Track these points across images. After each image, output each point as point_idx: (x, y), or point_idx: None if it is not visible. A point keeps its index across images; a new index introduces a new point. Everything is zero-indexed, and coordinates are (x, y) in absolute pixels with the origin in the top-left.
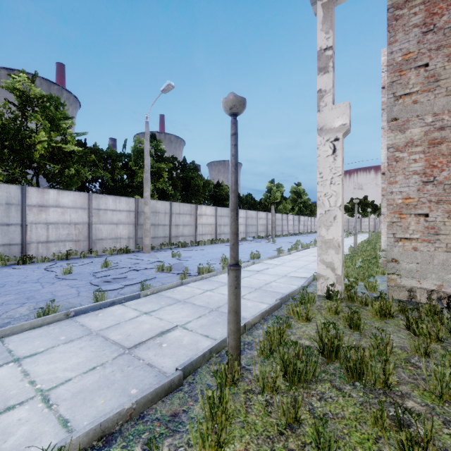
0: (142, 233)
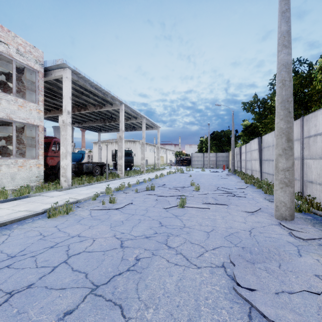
0: None
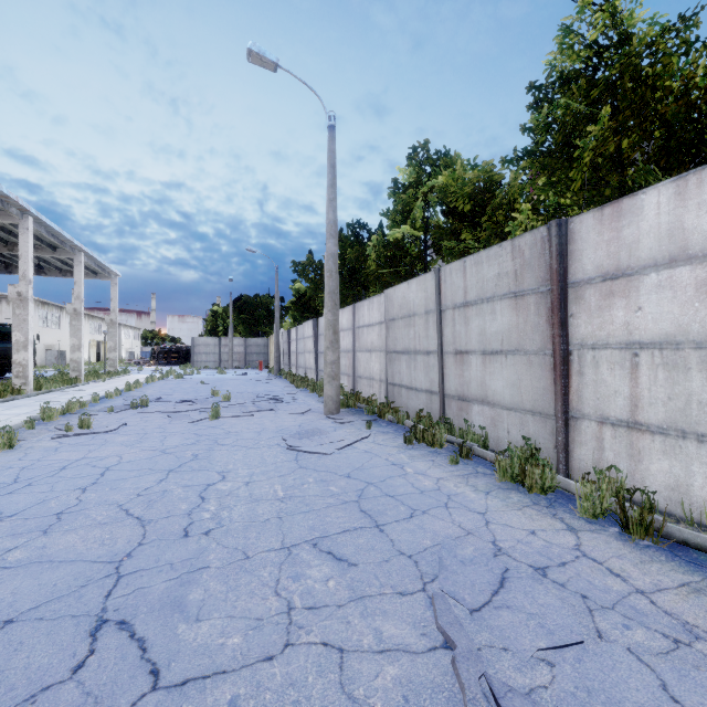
0: (393, 373)
